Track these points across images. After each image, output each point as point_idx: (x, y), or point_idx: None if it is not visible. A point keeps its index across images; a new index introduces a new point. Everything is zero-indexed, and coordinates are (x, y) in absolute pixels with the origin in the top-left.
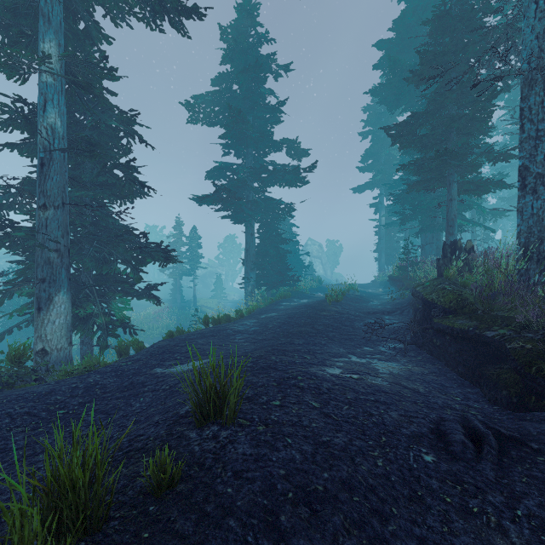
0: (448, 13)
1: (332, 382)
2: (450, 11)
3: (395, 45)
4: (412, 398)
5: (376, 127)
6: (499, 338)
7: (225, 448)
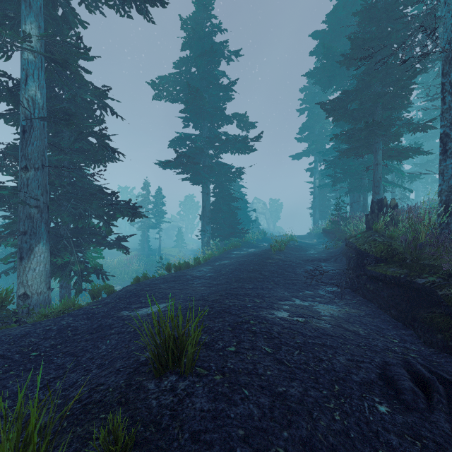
0: (374, 5)
1: (281, 326)
2: (377, 4)
3: (328, 35)
4: (355, 341)
5: (311, 104)
6: (429, 285)
7: (182, 402)
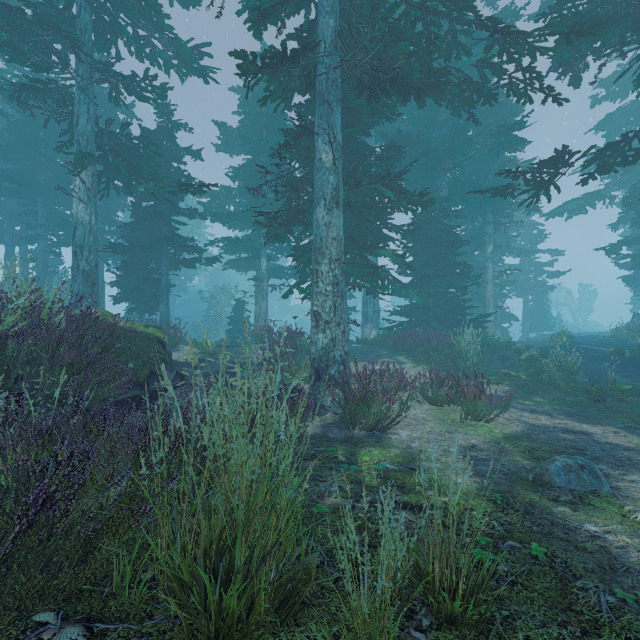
0: None
1: None
2: None
3: None
4: None
5: None
6: None
7: None
